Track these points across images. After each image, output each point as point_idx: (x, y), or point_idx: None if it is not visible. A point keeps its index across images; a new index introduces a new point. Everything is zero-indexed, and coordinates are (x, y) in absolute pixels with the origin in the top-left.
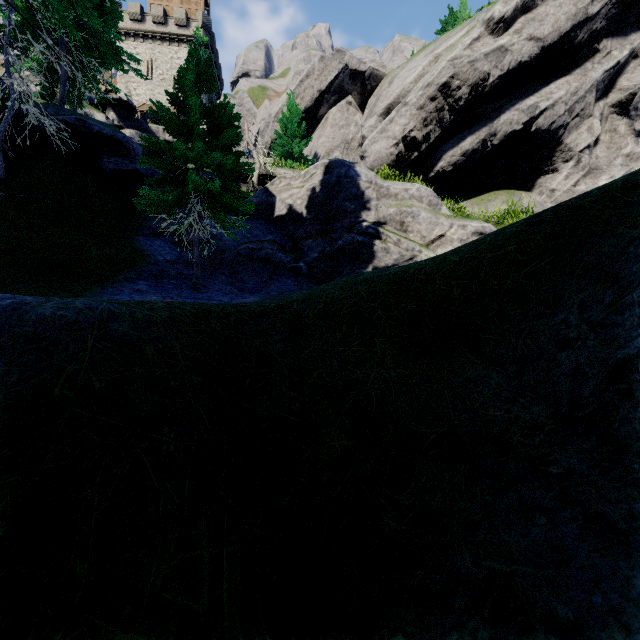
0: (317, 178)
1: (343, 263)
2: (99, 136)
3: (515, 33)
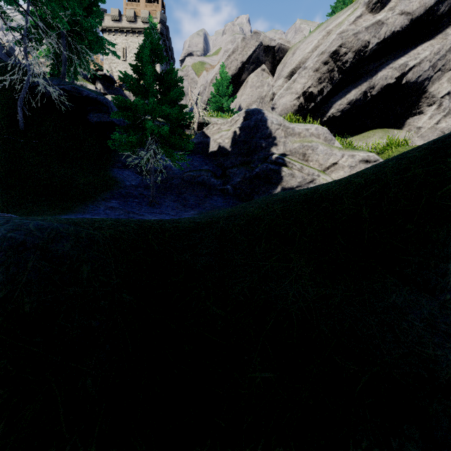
0: (240, 123)
1: (259, 185)
2: (87, 99)
3: (389, 10)
